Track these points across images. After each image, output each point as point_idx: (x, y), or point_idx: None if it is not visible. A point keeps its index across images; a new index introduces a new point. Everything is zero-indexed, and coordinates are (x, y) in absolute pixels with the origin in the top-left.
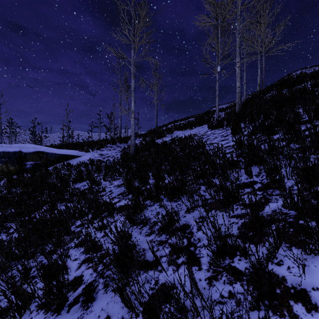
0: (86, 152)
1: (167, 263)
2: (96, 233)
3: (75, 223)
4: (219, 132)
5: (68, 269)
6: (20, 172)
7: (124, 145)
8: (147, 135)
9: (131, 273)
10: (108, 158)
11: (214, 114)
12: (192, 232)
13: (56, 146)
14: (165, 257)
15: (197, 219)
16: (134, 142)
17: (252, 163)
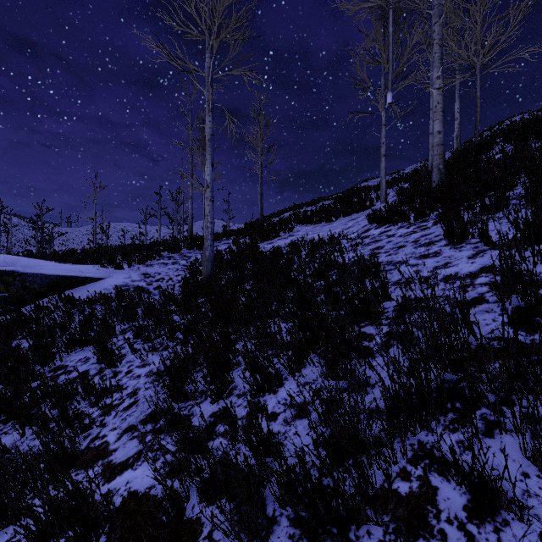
0: (116, 270)
1: None
2: None
3: None
4: (401, 232)
5: None
6: None
7: (195, 255)
8: (243, 233)
9: None
10: (160, 284)
11: (370, 193)
12: None
13: (60, 256)
14: None
15: None
16: (211, 251)
17: None
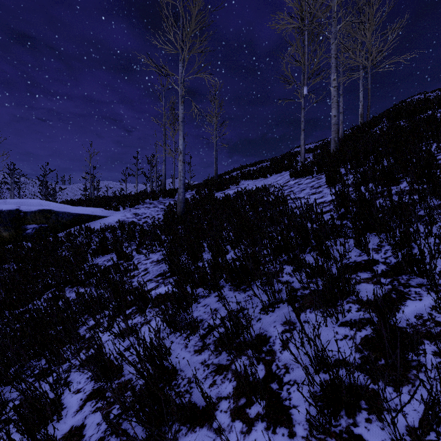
0: (115, 211)
1: (230, 415)
2: (117, 342)
3: (87, 321)
4: (306, 181)
5: (62, 411)
6: (18, 240)
7: (169, 201)
8: (203, 186)
9: (166, 430)
10: (146, 220)
11: (297, 157)
12: (273, 350)
13: (73, 202)
14: (227, 401)
15: (281, 325)
16: (183, 196)
17: (367, 230)
